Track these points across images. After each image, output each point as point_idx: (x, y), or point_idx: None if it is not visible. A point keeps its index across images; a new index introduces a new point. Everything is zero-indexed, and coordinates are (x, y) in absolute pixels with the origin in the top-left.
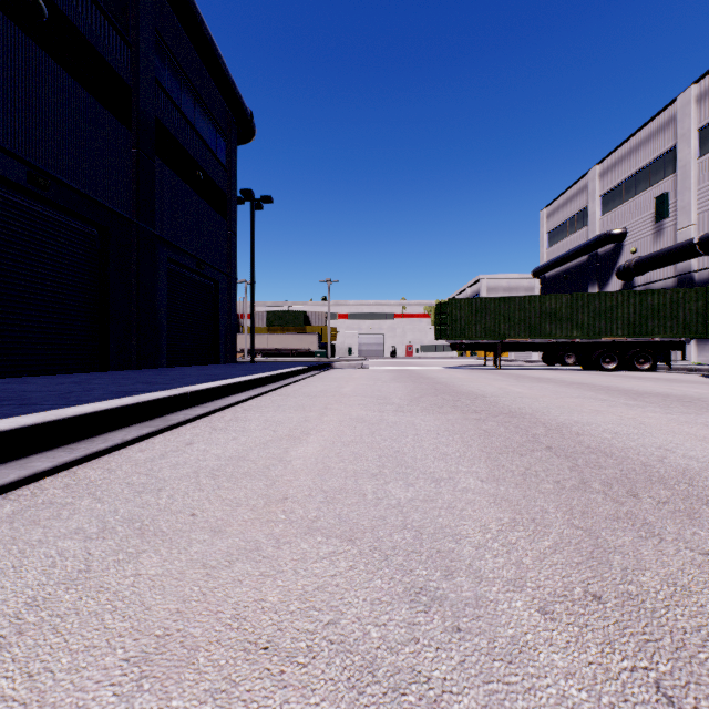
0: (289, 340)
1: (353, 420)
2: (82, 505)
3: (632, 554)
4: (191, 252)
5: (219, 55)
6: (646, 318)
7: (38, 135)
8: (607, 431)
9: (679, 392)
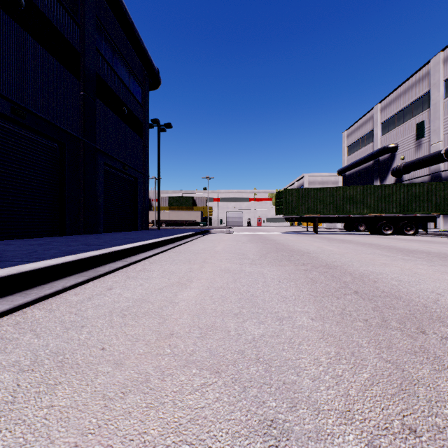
0: (183, 215)
1: (222, 270)
2: (24, 340)
3: (432, 386)
4: (119, 159)
5: (137, 33)
6: (411, 201)
7: (18, 83)
8: (394, 279)
9: (436, 250)
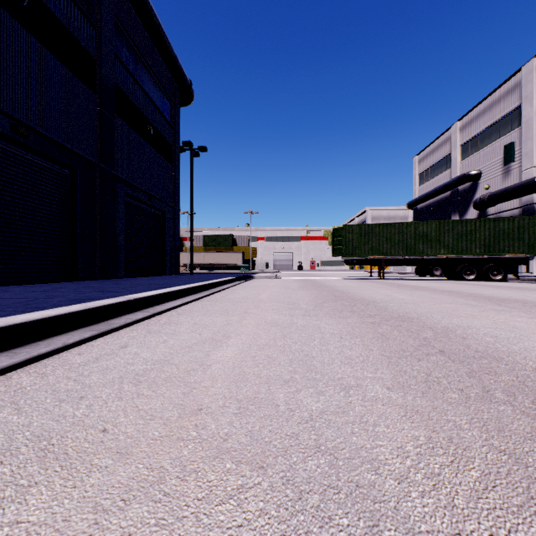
0: (221, 257)
1: (268, 323)
2: None
3: None
4: (143, 188)
5: (165, 36)
6: (498, 239)
7: (20, 95)
8: (488, 335)
9: (533, 299)
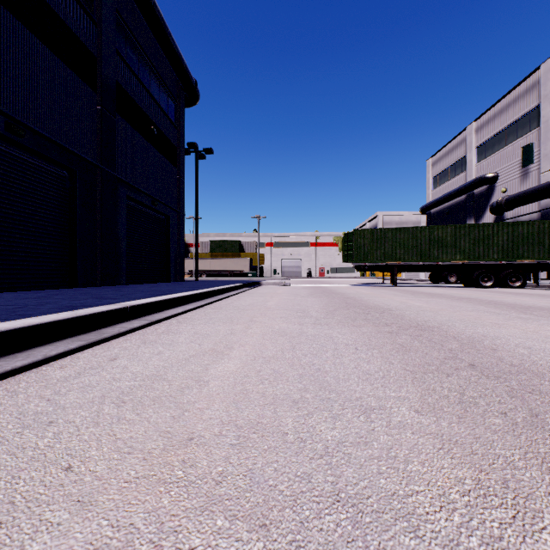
0: (227, 263)
1: (275, 333)
2: None
3: None
4: (146, 191)
5: (169, 33)
6: (517, 244)
7: (14, 92)
8: (520, 346)
9: None
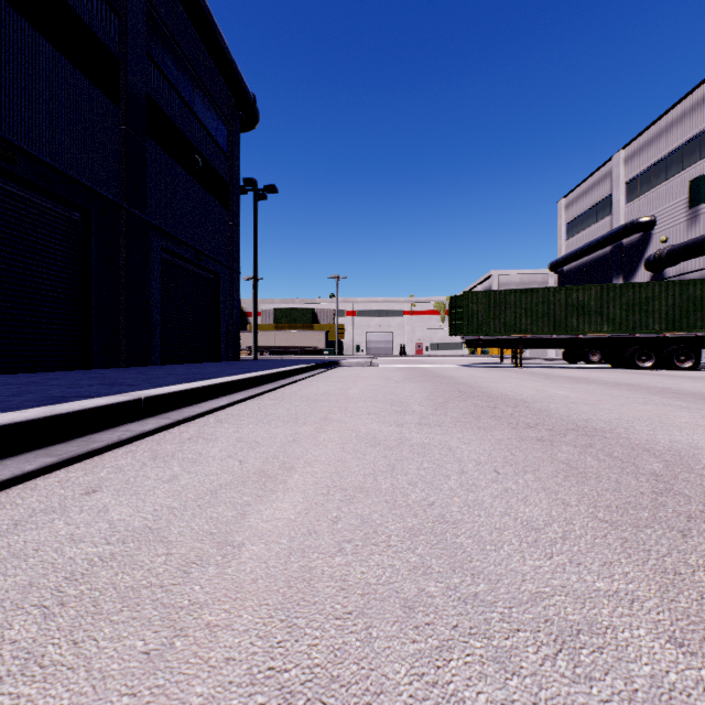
0: (297, 338)
1: (362, 440)
2: None
3: None
4: (188, 241)
5: (218, 32)
6: (687, 311)
7: (4, 102)
8: None
9: None
